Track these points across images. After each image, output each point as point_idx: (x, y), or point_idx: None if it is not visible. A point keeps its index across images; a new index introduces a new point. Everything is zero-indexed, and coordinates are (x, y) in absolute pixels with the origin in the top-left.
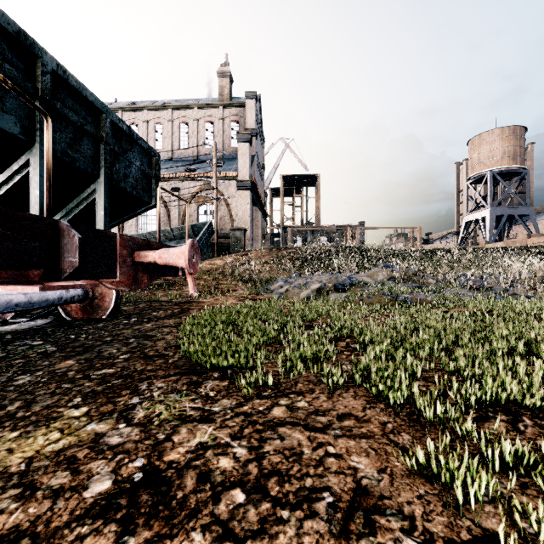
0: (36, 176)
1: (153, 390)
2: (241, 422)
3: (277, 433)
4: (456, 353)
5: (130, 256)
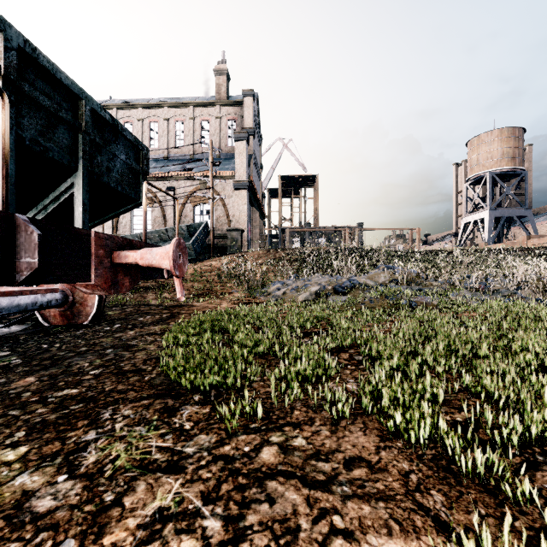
0: None
1: (116, 420)
2: (219, 471)
3: (265, 490)
4: (480, 370)
5: (108, 256)
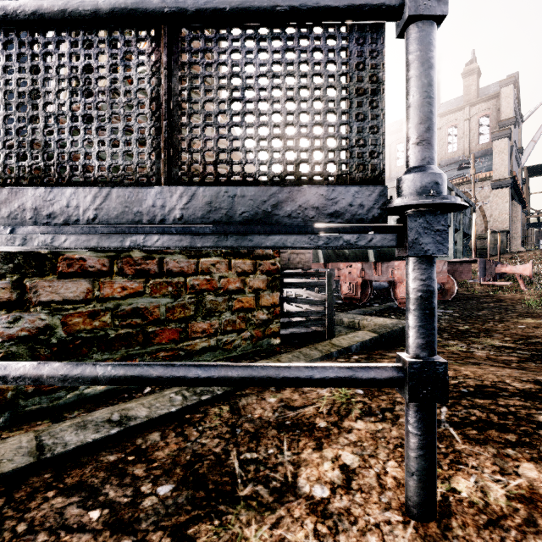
0: (451, 238)
1: None
2: None
3: None
4: None
5: None
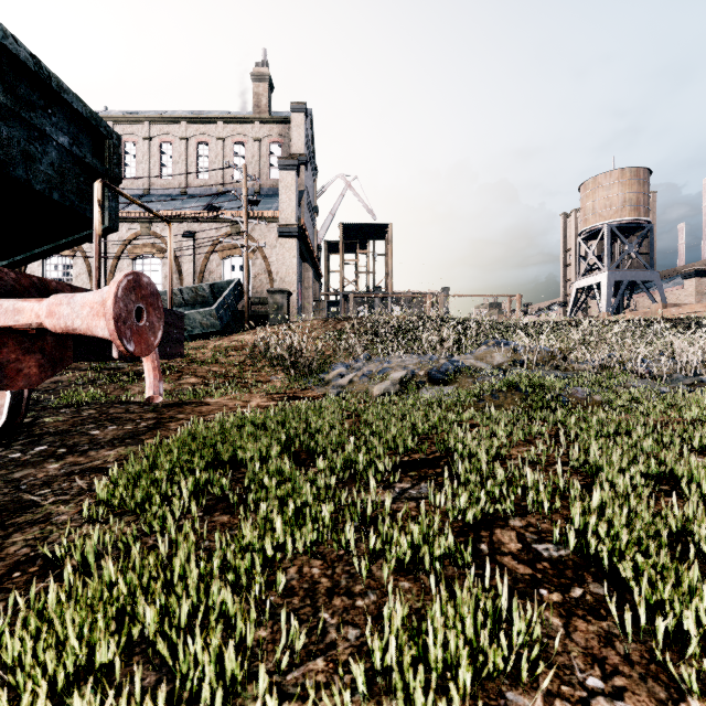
0: None
1: None
2: None
3: None
4: None
5: None
